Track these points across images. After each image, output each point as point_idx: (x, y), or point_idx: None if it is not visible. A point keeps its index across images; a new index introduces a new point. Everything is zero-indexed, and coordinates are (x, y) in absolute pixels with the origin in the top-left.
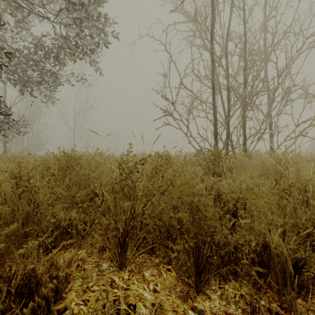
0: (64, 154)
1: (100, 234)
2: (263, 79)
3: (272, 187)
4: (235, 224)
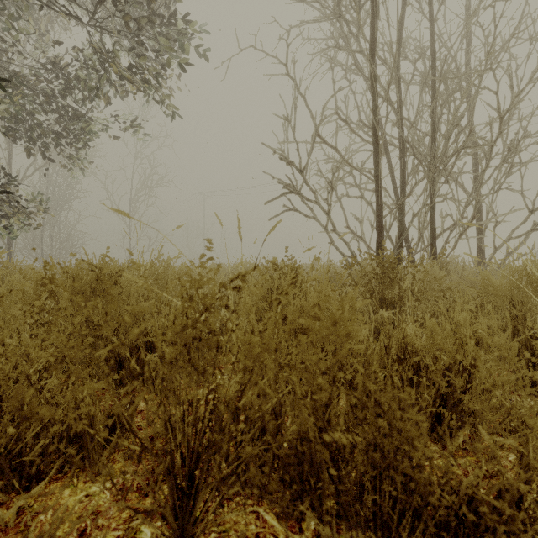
0: (45, 266)
1: (149, 436)
2: (466, 126)
3: (502, 330)
4: (443, 418)
